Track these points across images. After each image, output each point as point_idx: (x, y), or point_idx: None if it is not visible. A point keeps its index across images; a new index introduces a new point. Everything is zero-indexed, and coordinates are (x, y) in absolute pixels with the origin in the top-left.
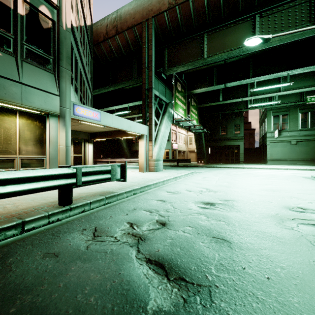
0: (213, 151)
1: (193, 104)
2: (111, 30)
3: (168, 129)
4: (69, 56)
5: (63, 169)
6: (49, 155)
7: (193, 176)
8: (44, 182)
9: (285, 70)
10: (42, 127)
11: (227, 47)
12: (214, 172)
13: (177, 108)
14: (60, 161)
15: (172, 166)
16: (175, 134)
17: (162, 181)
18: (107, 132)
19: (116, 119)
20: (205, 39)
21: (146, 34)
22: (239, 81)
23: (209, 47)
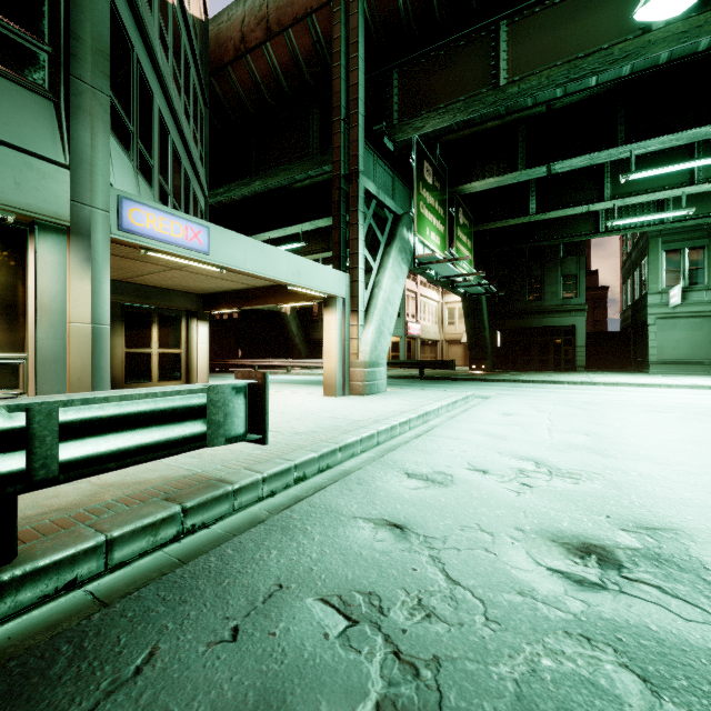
0: (508, 342)
1: (463, 221)
2: (253, 30)
3: (399, 282)
4: (104, 51)
5: None
6: (36, 351)
7: (472, 411)
8: None
9: None
10: (11, 263)
11: (565, 51)
12: (524, 396)
13: (423, 229)
14: (74, 369)
15: (408, 377)
16: (415, 300)
17: (387, 428)
18: (243, 291)
19: (259, 251)
20: (504, 36)
21: (342, 30)
22: (588, 155)
23: (513, 58)
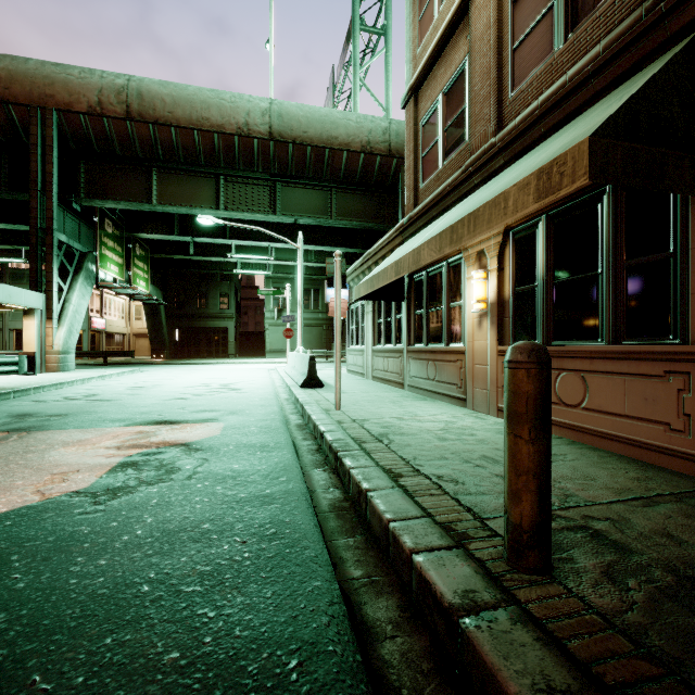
0: (184, 337)
1: (140, 253)
2: None
3: (86, 299)
4: None
5: None
6: None
7: (132, 375)
8: None
9: (266, 240)
10: None
11: (186, 200)
12: (170, 369)
13: (105, 264)
14: None
15: (93, 364)
16: (101, 297)
17: (81, 379)
18: None
19: None
20: (155, 177)
21: (39, 131)
22: (212, 239)
23: (160, 191)
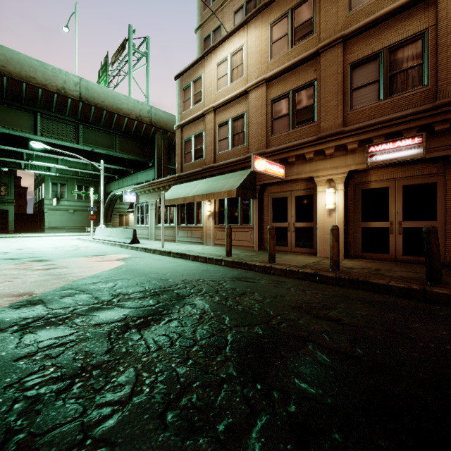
0: None
1: None
2: None
3: None
4: None
5: None
6: None
7: None
8: None
9: (61, 154)
10: None
11: (8, 124)
12: None
13: None
14: None
15: None
16: None
17: None
18: None
19: None
20: None
21: None
22: (17, 148)
23: None
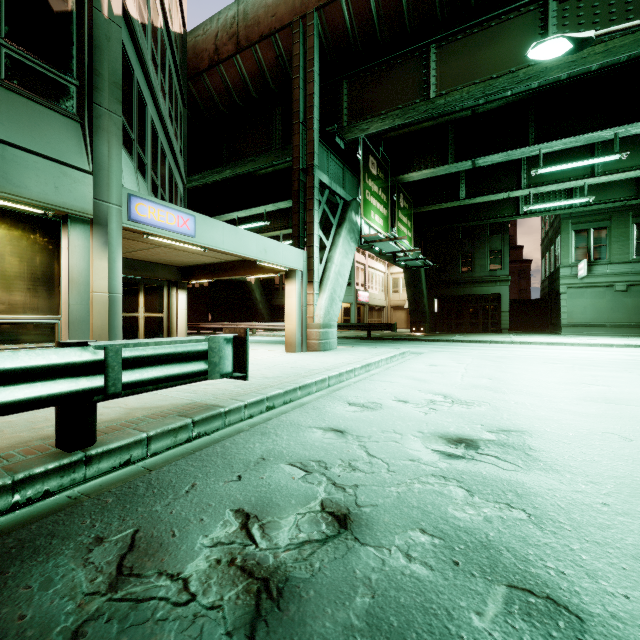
0: (444, 307)
1: (403, 205)
2: (226, 43)
3: (348, 257)
4: (117, 82)
5: (66, 351)
6: (69, 314)
7: (406, 363)
8: (1, 391)
9: (609, 126)
10: (50, 247)
11: (481, 72)
12: (451, 352)
13: (369, 213)
14: (96, 328)
15: (357, 338)
16: (364, 271)
17: (336, 374)
18: (217, 264)
19: (233, 234)
20: (433, 57)
21: (301, 48)
22: (505, 153)
23: (441, 76)
